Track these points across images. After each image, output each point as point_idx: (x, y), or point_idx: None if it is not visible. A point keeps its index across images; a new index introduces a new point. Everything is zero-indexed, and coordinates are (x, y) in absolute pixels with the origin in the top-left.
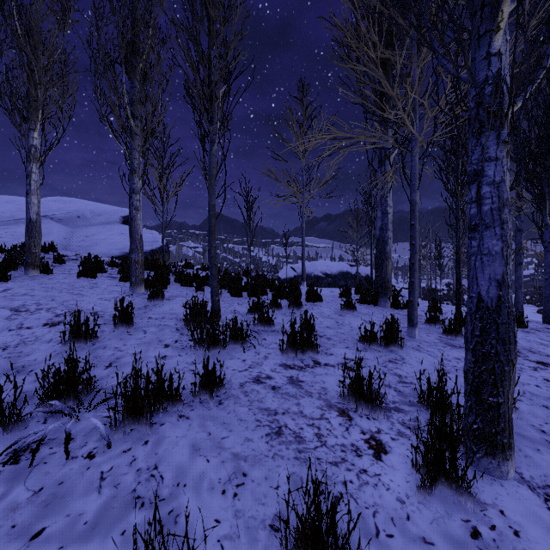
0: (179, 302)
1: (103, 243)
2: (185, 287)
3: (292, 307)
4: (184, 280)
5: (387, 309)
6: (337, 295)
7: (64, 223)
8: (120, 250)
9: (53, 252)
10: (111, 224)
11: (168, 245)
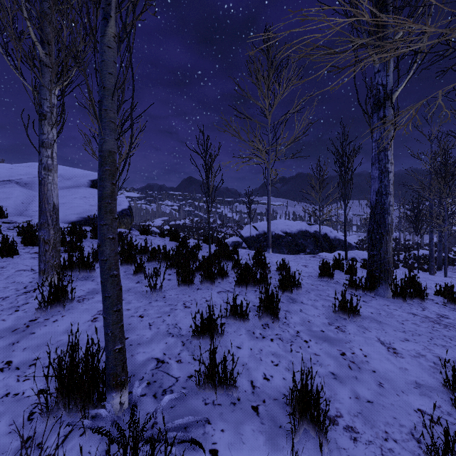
0: (94, 306)
1: (62, 208)
2: (124, 268)
3: (264, 315)
4: (124, 259)
5: (391, 303)
6: (313, 273)
7: (29, 187)
8: (78, 215)
9: (1, 218)
10: (77, 188)
11: (130, 208)
